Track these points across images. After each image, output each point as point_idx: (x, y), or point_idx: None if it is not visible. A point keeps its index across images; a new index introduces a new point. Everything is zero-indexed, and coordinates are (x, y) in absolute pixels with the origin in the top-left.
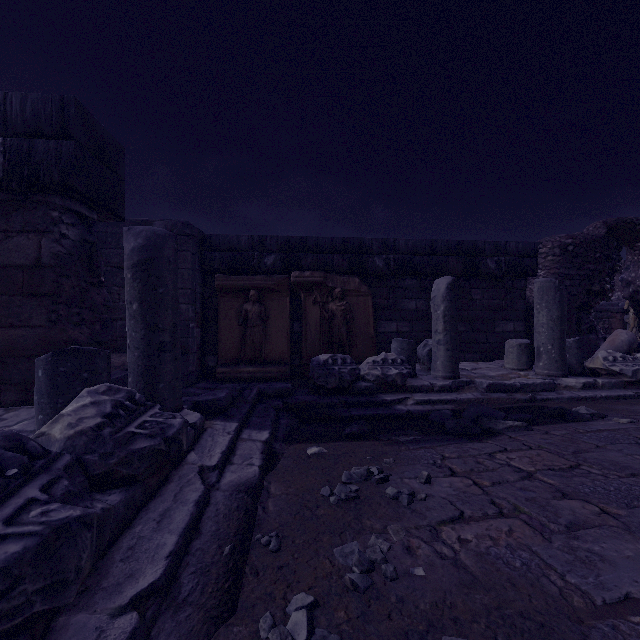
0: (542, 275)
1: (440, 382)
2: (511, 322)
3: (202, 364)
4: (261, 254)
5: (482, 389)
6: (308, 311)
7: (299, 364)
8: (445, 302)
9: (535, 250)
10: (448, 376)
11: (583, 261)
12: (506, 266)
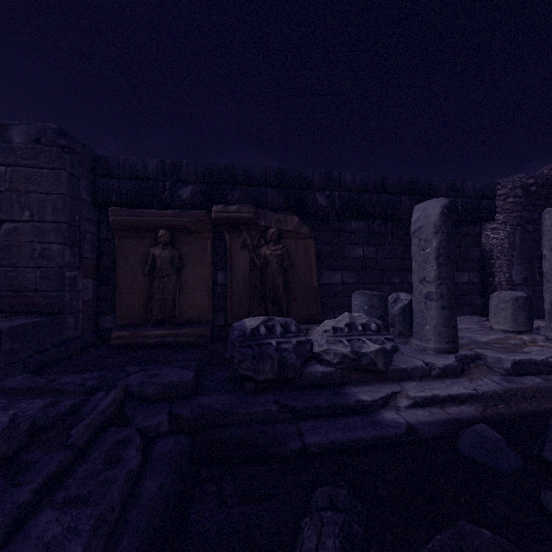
0: (501, 219)
1: (439, 360)
2: (466, 272)
3: (97, 325)
4: (174, 184)
5: (501, 370)
6: (234, 257)
7: (224, 323)
8: (439, 235)
9: (493, 191)
10: (445, 348)
11: (546, 204)
12: (463, 208)
